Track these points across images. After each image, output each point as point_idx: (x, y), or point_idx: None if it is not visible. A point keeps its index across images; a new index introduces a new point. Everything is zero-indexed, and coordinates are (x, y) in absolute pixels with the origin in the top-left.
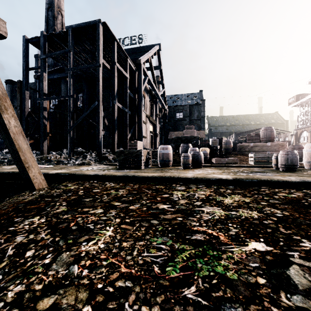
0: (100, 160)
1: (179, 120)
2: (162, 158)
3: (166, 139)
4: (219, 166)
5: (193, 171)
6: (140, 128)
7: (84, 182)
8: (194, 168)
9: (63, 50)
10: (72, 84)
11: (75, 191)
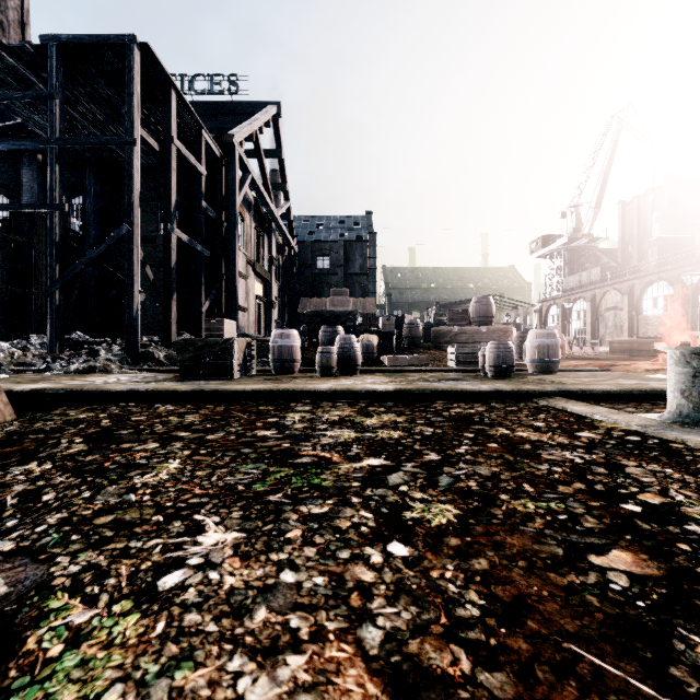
0: (134, 360)
1: (322, 274)
2: (279, 355)
3: (295, 315)
4: (391, 371)
5: (337, 380)
6: (232, 289)
7: (106, 407)
8: (343, 376)
9: (33, 92)
10: (58, 177)
11: (91, 422)
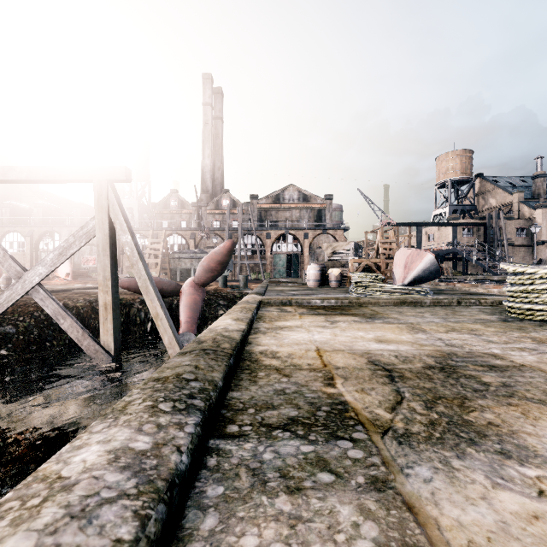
0: None
1: None
2: None
3: None
4: None
5: None
6: None
7: None
8: None
9: None
10: None
11: None
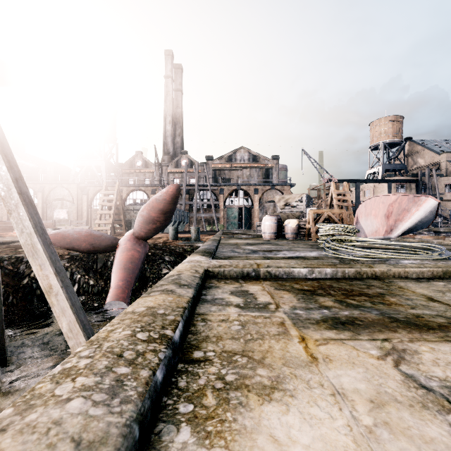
0: None
1: None
2: None
3: None
4: None
5: None
6: None
7: None
8: None
9: None
10: None
11: None
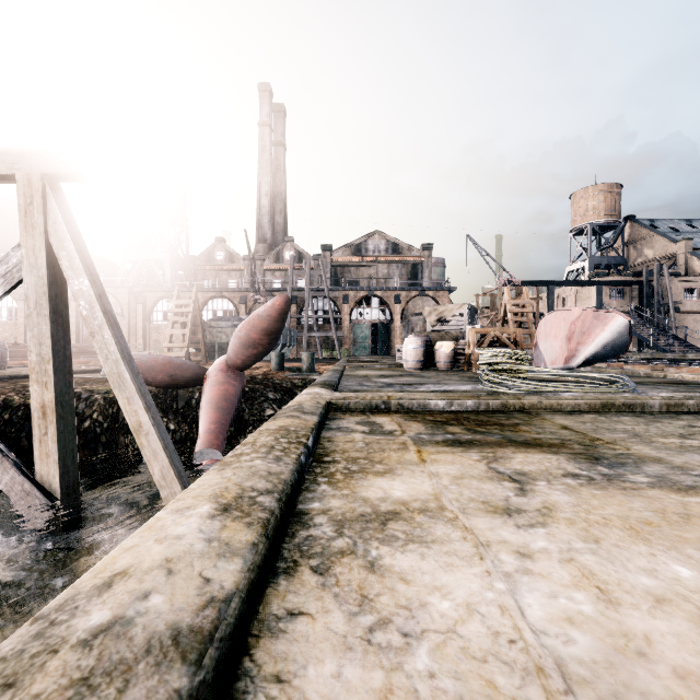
0: None
1: None
2: None
3: None
4: None
5: None
6: None
7: None
8: None
9: None
10: None
11: None
